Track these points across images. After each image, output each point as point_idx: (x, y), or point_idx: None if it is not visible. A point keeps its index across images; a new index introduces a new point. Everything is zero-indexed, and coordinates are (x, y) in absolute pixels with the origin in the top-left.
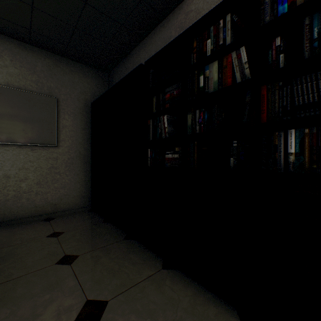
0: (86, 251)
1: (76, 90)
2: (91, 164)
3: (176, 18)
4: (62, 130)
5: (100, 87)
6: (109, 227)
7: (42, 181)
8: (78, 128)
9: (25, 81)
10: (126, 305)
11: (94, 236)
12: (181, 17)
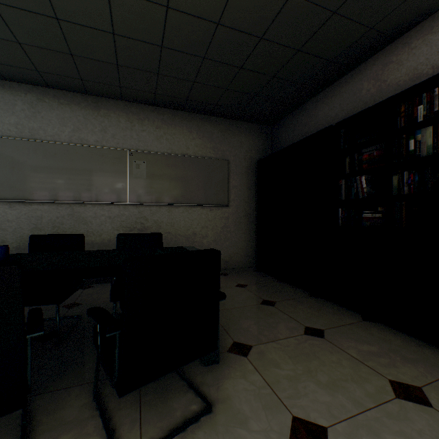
0: (279, 300)
1: (243, 150)
2: (257, 223)
3: (370, 69)
4: (232, 190)
5: (263, 142)
6: (287, 286)
7: (217, 238)
8: (244, 187)
9: (206, 148)
10: (340, 334)
11: (278, 291)
12: (376, 69)
